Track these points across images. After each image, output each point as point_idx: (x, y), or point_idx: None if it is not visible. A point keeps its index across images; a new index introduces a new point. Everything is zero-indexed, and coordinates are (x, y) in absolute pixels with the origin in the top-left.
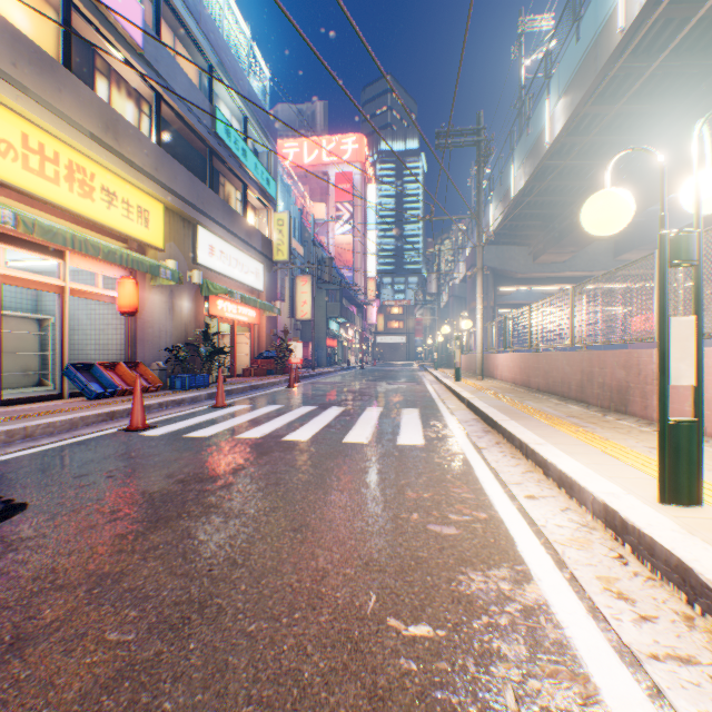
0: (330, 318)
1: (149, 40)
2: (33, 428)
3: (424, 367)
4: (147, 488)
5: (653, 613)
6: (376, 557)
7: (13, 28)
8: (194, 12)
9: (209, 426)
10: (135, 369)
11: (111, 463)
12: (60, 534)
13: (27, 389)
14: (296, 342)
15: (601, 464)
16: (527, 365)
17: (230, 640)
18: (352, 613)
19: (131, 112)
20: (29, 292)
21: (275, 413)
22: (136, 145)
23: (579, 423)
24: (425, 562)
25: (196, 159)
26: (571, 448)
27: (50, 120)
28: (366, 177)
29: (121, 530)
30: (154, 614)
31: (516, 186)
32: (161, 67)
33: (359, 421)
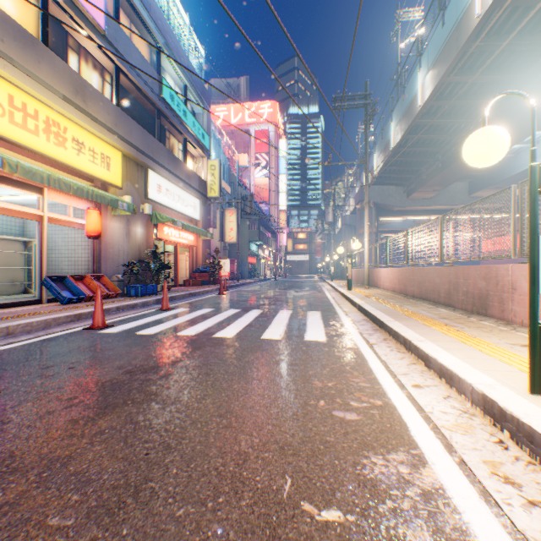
0: (251, 241)
1: (110, 24)
2: (14, 327)
3: (323, 279)
4: (100, 378)
5: (539, 498)
6: (290, 442)
7: (1, 11)
8: (145, 4)
9: (155, 325)
10: (99, 280)
11: (74, 356)
12: (22, 419)
13: (15, 296)
14: (225, 259)
15: (474, 358)
16: (405, 277)
17: (160, 525)
18: (270, 497)
19: (96, 81)
20: (17, 220)
21: (207, 315)
22: (100, 105)
23: (449, 323)
24: (332, 446)
25: (147, 118)
26: (447, 345)
27: (31, 85)
28: (278, 134)
29: (75, 415)
30: (93, 498)
31: (394, 139)
32: (120, 45)
33: (274, 321)
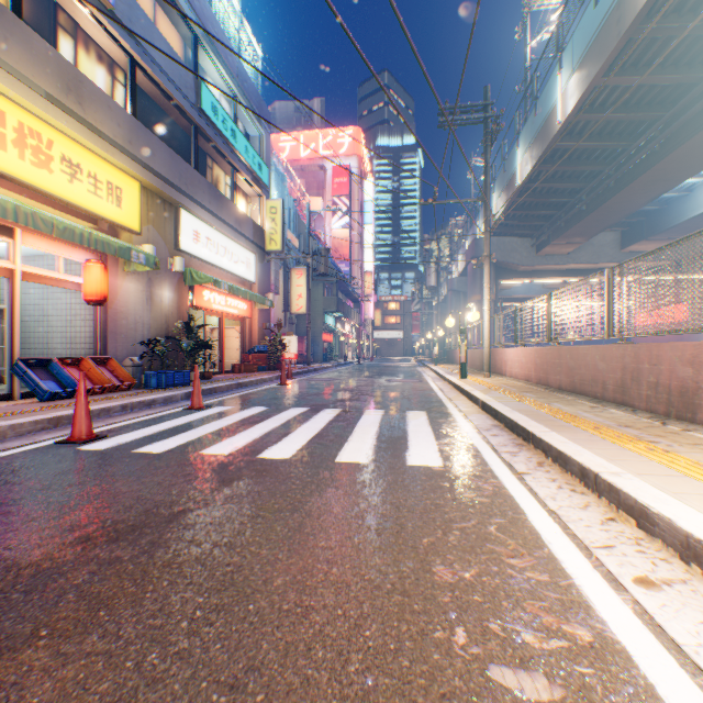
0: (327, 312)
1: None
2: None
3: (423, 363)
4: (21, 557)
5: None
6: None
7: None
8: None
9: (172, 436)
10: (104, 365)
11: (5, 500)
12: None
13: None
14: (290, 336)
15: None
16: (545, 361)
17: None
18: None
19: (102, 78)
20: None
21: (257, 417)
22: (105, 112)
23: (642, 436)
24: None
25: (179, 137)
26: (669, 484)
27: None
28: (363, 171)
29: None
30: None
31: (522, 172)
32: (136, 29)
33: (357, 428)
